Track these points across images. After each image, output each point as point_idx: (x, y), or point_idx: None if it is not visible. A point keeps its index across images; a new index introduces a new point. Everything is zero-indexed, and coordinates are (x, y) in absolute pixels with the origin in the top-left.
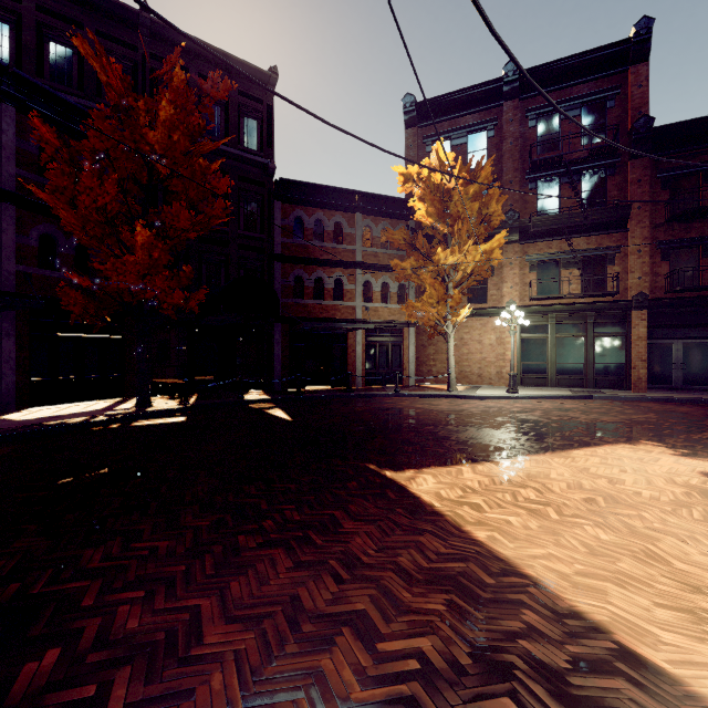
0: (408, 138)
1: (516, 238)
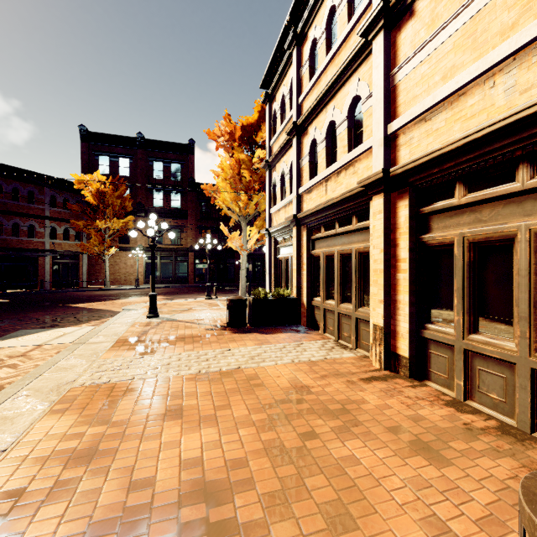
0: (83, 148)
1: (143, 215)
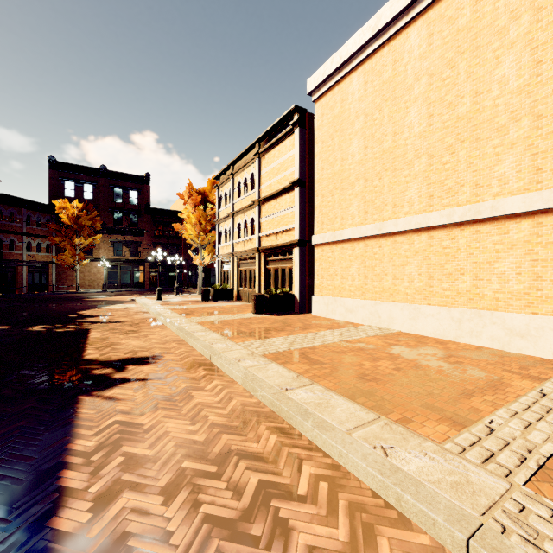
0: (51, 174)
1: (105, 232)
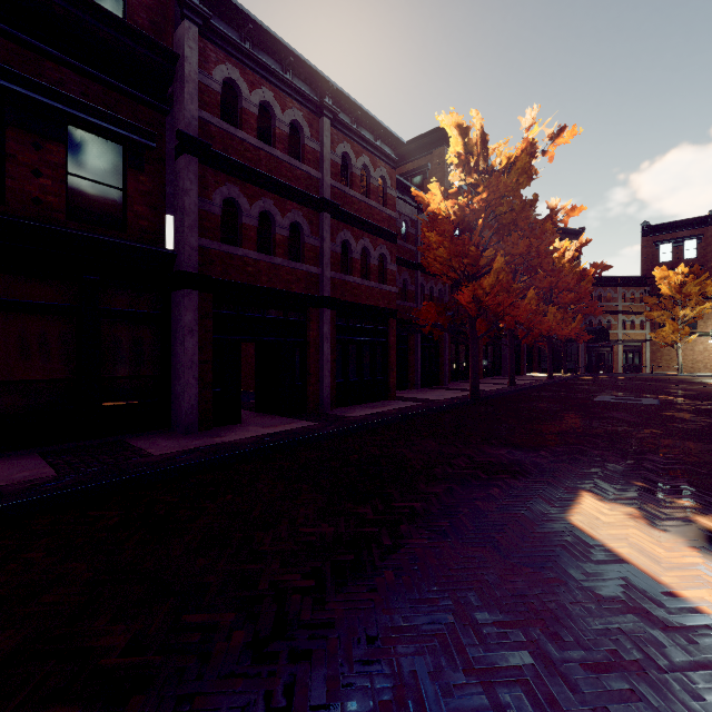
0: (643, 242)
1: None
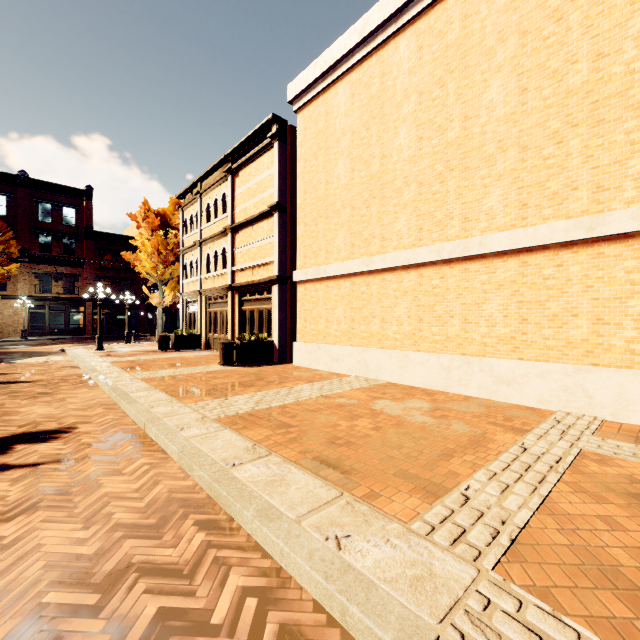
0: None
1: (27, 261)
